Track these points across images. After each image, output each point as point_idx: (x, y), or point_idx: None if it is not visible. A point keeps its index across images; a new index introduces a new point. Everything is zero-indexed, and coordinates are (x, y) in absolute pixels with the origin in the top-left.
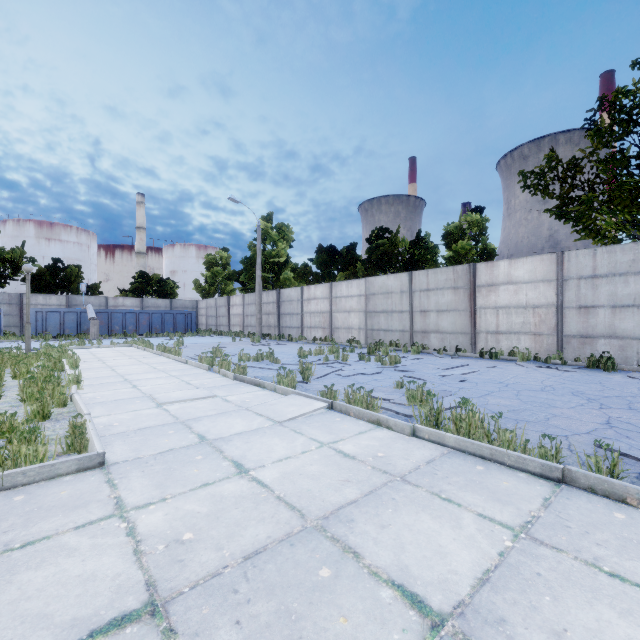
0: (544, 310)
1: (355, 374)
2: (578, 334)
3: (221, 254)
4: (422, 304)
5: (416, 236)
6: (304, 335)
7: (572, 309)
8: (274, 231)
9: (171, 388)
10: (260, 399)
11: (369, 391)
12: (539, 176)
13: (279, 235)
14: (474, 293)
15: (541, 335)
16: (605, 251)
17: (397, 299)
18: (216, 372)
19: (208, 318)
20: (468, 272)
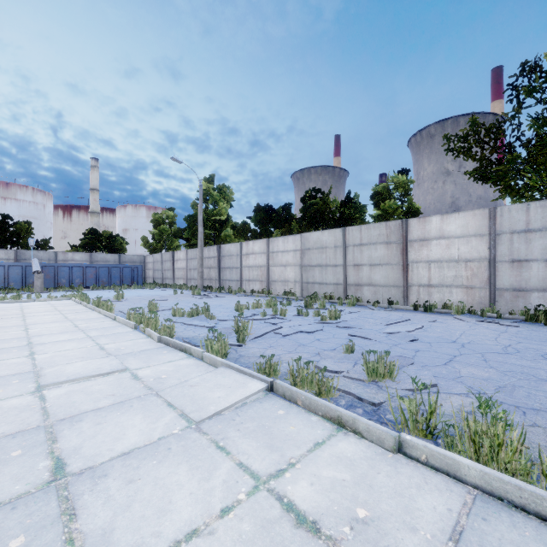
0: (476, 264)
1: (295, 332)
2: (511, 287)
3: (167, 213)
4: (355, 258)
5: (346, 196)
6: (243, 288)
7: (505, 263)
8: (215, 191)
9: (76, 356)
10: (180, 373)
11: (322, 369)
12: (463, 139)
13: (220, 195)
14: (406, 247)
15: (473, 288)
16: (539, 206)
17: (331, 253)
18: (142, 331)
19: (155, 272)
20: (401, 227)
